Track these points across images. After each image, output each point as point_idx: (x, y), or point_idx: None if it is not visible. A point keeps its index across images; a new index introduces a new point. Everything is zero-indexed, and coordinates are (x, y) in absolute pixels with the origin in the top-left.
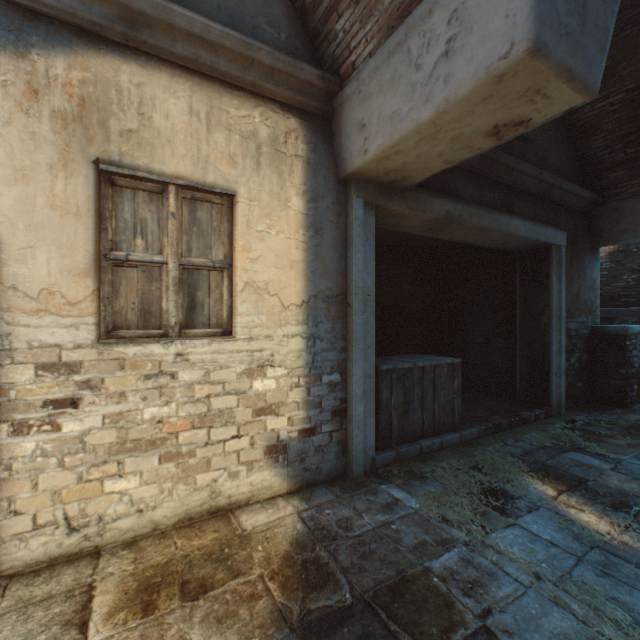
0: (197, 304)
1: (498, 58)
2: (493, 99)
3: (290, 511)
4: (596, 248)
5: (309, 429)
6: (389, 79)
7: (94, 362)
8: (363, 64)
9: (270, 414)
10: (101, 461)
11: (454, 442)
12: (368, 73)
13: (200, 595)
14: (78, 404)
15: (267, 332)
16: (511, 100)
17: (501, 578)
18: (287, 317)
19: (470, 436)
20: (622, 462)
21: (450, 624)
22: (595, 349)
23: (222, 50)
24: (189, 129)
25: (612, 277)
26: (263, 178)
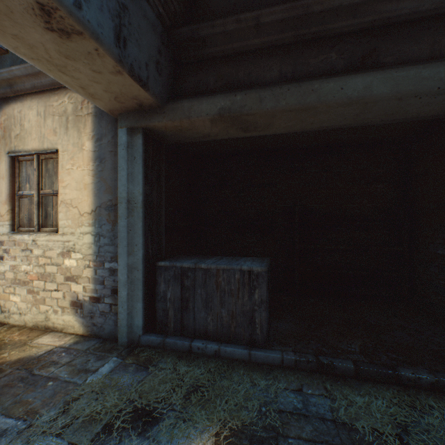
0: (48, 214)
1: None
2: None
3: (58, 344)
4: None
5: (96, 298)
6: None
7: (8, 241)
8: None
9: (74, 281)
10: (10, 285)
11: (238, 357)
12: None
13: None
14: (4, 259)
15: (72, 230)
16: None
17: None
18: (83, 221)
19: (267, 360)
20: None
21: None
22: None
23: (40, 74)
24: (38, 123)
25: None
26: (70, 136)
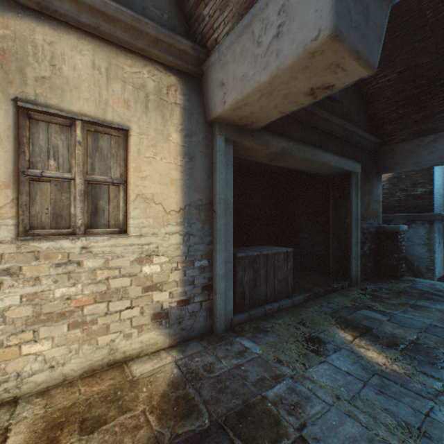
0: (99, 210)
1: (311, 40)
2: (309, 69)
3: (169, 360)
4: (380, 175)
5: (185, 300)
6: (240, 52)
7: (13, 254)
8: (222, 40)
9: (156, 290)
10: (19, 330)
11: (288, 305)
12: (226, 47)
13: (95, 429)
14: None
15: (153, 231)
16: (321, 70)
17: (314, 400)
18: (169, 220)
19: (298, 301)
20: (394, 315)
21: (277, 436)
22: (379, 241)
23: (118, 22)
24: (92, 79)
25: (390, 194)
26: (150, 118)
